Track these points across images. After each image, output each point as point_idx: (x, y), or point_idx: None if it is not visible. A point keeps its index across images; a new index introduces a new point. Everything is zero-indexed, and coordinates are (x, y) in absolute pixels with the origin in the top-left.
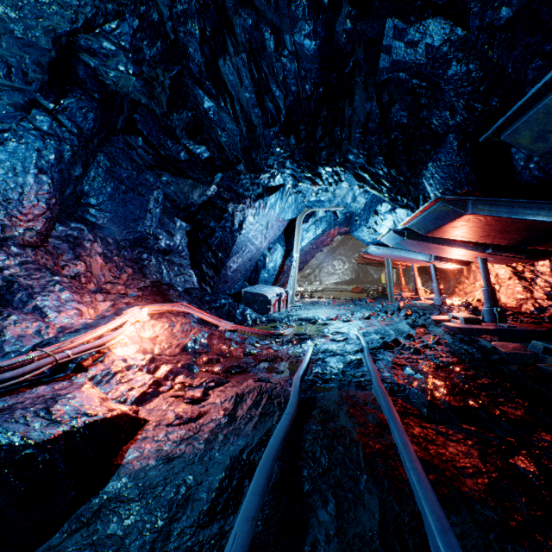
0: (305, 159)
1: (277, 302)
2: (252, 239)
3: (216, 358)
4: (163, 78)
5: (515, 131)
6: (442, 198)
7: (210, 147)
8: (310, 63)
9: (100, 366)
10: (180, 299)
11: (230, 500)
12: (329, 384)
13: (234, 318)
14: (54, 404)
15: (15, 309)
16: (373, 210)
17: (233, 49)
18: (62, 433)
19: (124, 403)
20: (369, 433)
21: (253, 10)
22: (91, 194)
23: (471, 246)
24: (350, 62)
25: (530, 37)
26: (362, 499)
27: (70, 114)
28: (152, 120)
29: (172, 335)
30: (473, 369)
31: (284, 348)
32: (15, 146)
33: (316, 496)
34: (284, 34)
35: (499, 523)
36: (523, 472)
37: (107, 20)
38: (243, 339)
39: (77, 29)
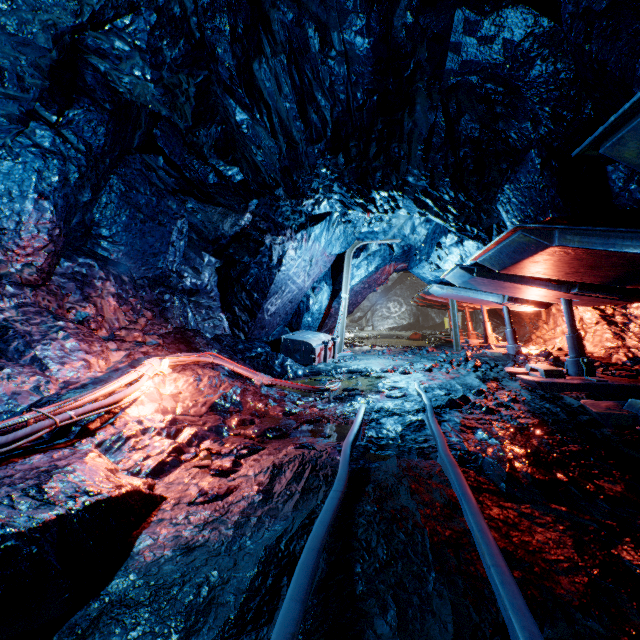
0: (356, 181)
1: (322, 351)
2: (293, 277)
3: (250, 419)
4: (187, 85)
5: (618, 142)
6: (522, 227)
7: (243, 168)
8: (362, 65)
9: (110, 430)
10: (208, 348)
11: (264, 605)
12: (385, 451)
13: (272, 370)
14: (48, 480)
15: (9, 360)
16: (435, 243)
17: (270, 50)
18: (55, 518)
19: (138, 475)
20: (436, 515)
21: (293, 2)
22: (103, 224)
23: (553, 285)
24: (411, 64)
25: (639, 22)
26: (431, 605)
27: (76, 128)
28: (175, 136)
29: (197, 390)
30: (559, 433)
31: (331, 406)
32: (11, 166)
33: (372, 600)
34: (331, 30)
35: (608, 638)
36: (629, 566)
37: (118, 13)
38: (283, 395)
39: (82, 25)
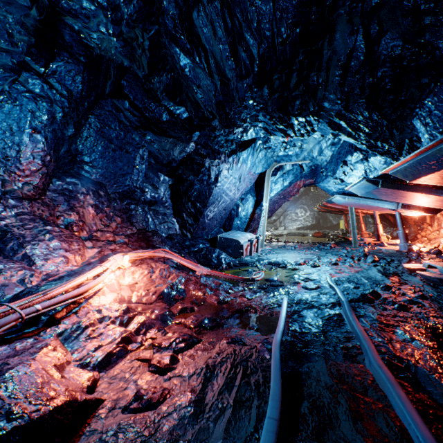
0: (278, 110)
1: (248, 246)
2: (226, 191)
3: (191, 307)
4: (142, 38)
5: None
6: None
7: (187, 106)
8: (286, 0)
9: (73, 319)
10: (162, 245)
11: None
12: (310, 349)
13: (210, 262)
14: None
15: (6, 257)
16: (341, 161)
17: None
18: None
19: (86, 367)
20: None
21: None
22: (85, 152)
23: None
24: None
25: None
26: None
27: (59, 77)
28: (137, 85)
29: (150, 281)
30: None
31: (257, 296)
32: (11, 107)
33: None
34: None
35: None
36: None
37: None
38: (217, 284)
39: None
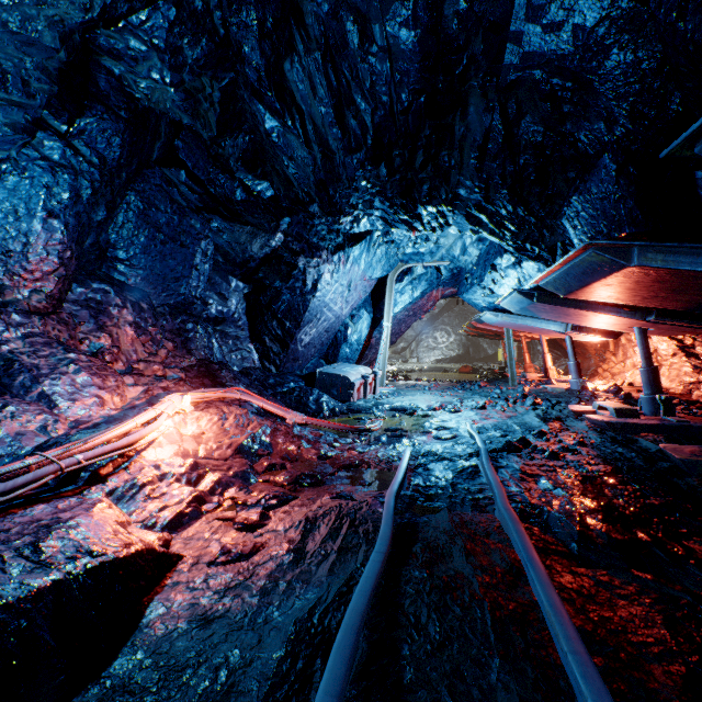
0: (400, 195)
1: (362, 386)
2: (329, 303)
3: (281, 463)
4: (211, 89)
5: None
6: (594, 244)
7: (273, 182)
8: (407, 62)
9: (123, 476)
10: (236, 383)
11: (293, 696)
12: (434, 502)
13: (305, 407)
14: (46, 538)
15: (14, 396)
16: (489, 265)
17: (303, 47)
18: (51, 584)
19: (152, 528)
20: (497, 584)
21: None
22: (119, 245)
23: (626, 311)
24: (463, 58)
25: None
26: (495, 700)
27: (89, 138)
28: (198, 148)
29: (222, 431)
30: (636, 483)
31: (371, 448)
32: (17, 181)
33: (423, 692)
34: (372, 23)
35: None
36: None
37: (133, 7)
38: (317, 436)
39: (92, 21)
